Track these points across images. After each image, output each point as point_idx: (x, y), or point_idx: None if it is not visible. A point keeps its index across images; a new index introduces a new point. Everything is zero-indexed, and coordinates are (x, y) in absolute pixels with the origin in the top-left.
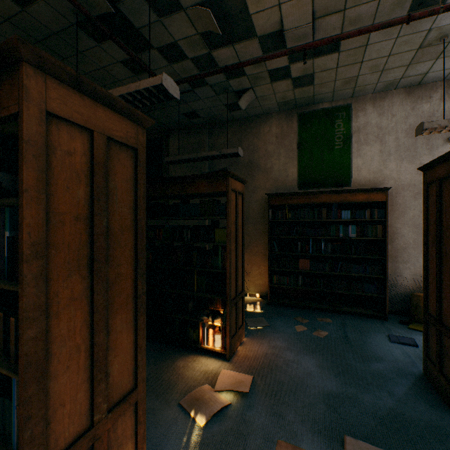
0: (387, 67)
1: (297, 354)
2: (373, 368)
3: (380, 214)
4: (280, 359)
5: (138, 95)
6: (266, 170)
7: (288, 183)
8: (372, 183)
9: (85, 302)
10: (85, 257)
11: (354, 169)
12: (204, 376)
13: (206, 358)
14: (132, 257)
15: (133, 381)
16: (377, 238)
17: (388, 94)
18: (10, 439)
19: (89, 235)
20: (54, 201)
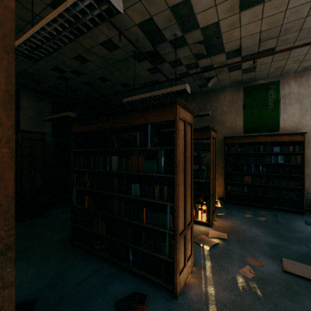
0: (305, 59)
1: (248, 227)
2: (295, 235)
3: (299, 149)
4: (239, 228)
5: (170, 93)
6: (222, 122)
7: (237, 130)
8: (294, 129)
9: (183, 183)
10: (183, 167)
11: (281, 121)
12: (200, 232)
13: (198, 225)
14: (190, 168)
15: (190, 218)
16: (297, 163)
17: (305, 73)
18: (165, 226)
19: (183, 159)
20: (179, 147)
